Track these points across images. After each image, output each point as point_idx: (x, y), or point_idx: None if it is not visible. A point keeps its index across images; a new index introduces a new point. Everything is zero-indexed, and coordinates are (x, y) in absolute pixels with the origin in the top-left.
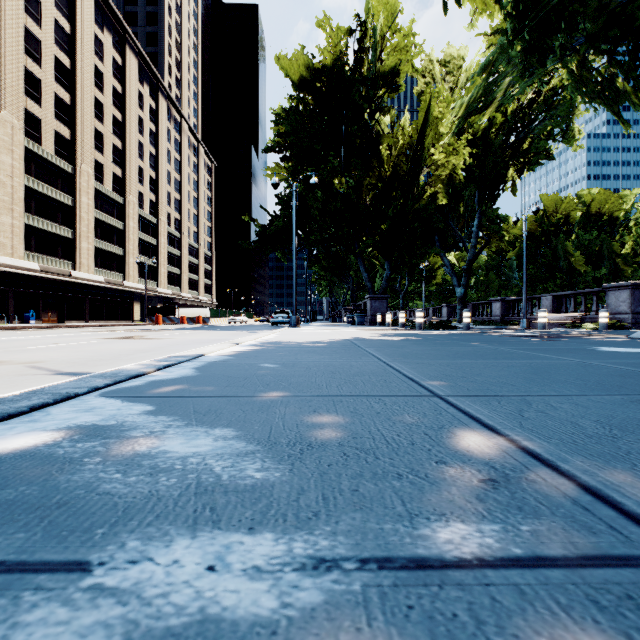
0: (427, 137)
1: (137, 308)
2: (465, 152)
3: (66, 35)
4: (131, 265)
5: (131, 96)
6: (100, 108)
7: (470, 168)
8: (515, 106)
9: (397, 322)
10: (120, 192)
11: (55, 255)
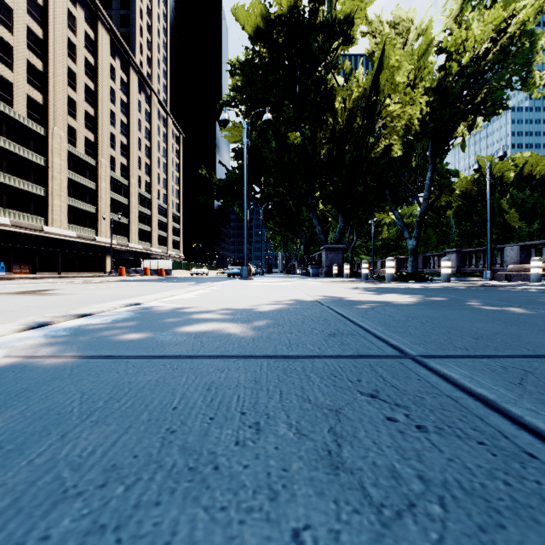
0: (383, 86)
1: (109, 261)
2: (422, 100)
3: (39, 7)
4: (103, 222)
5: (103, 68)
6: (73, 77)
7: (424, 120)
8: (471, 55)
9: (353, 273)
10: (93, 155)
11: (27, 211)
